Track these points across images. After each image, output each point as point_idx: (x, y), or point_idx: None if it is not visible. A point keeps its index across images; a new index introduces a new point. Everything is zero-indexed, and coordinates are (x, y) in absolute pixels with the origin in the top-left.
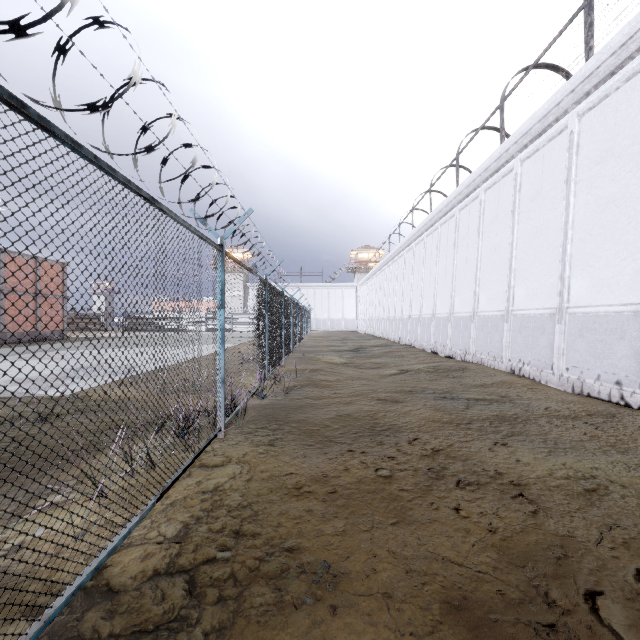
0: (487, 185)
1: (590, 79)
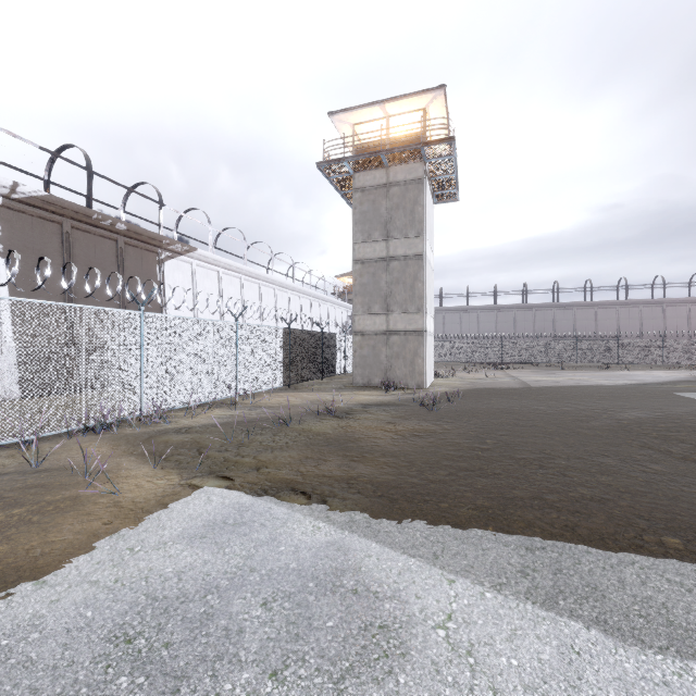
0: None
1: None
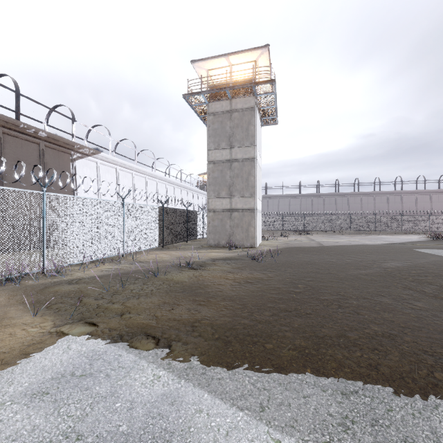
0: None
1: None
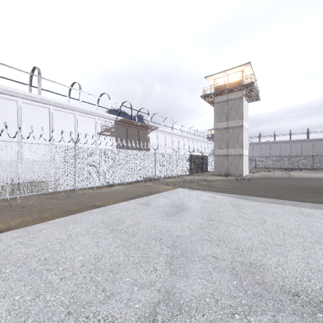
0: (26, 102)
1: (84, 111)
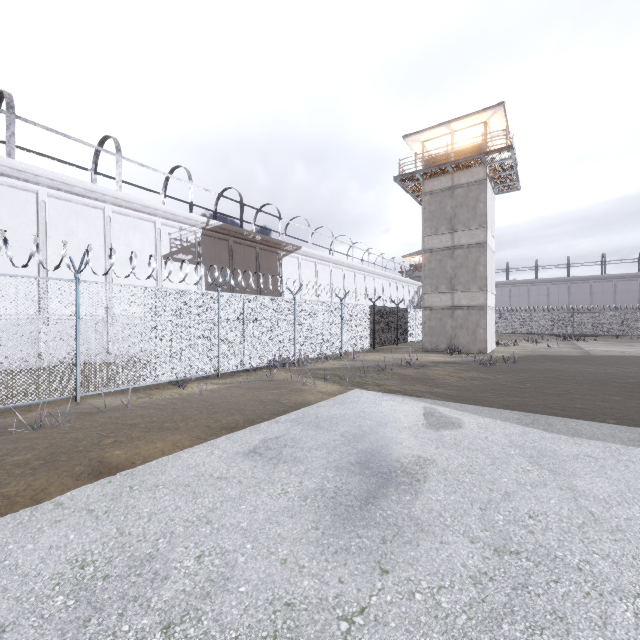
0: None
1: (127, 203)
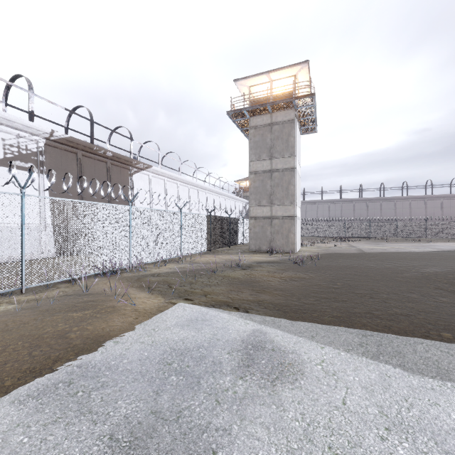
0: None
1: None
